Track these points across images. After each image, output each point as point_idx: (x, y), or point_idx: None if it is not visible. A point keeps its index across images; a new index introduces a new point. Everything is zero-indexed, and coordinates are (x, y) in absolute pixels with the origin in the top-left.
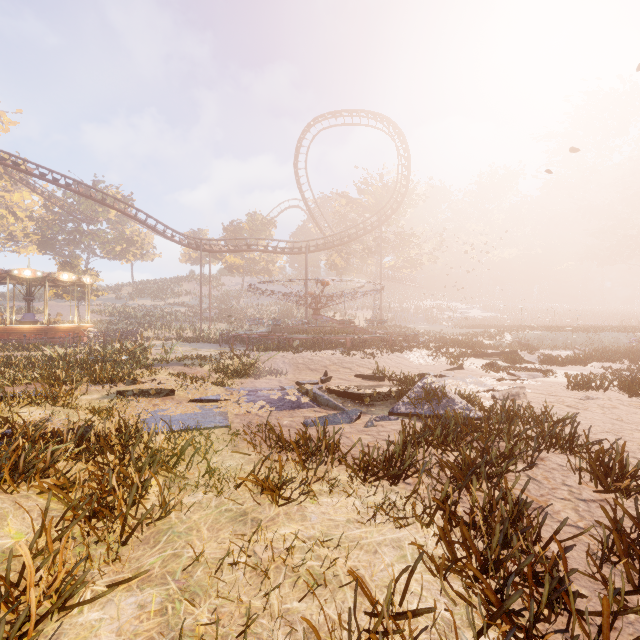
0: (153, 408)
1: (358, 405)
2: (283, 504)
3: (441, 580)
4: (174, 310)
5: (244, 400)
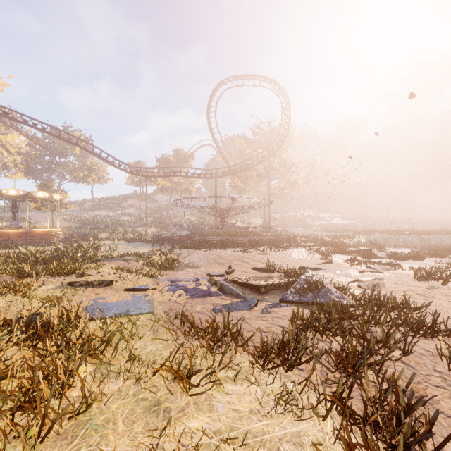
0: (95, 296)
1: (255, 293)
2: (192, 394)
3: None
4: (121, 218)
5: (166, 289)
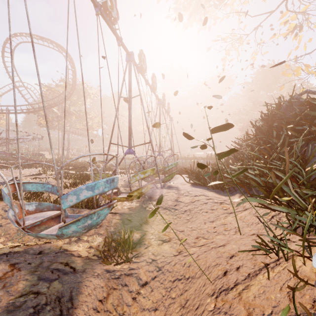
0: None
1: None
2: None
3: None
4: None
5: None
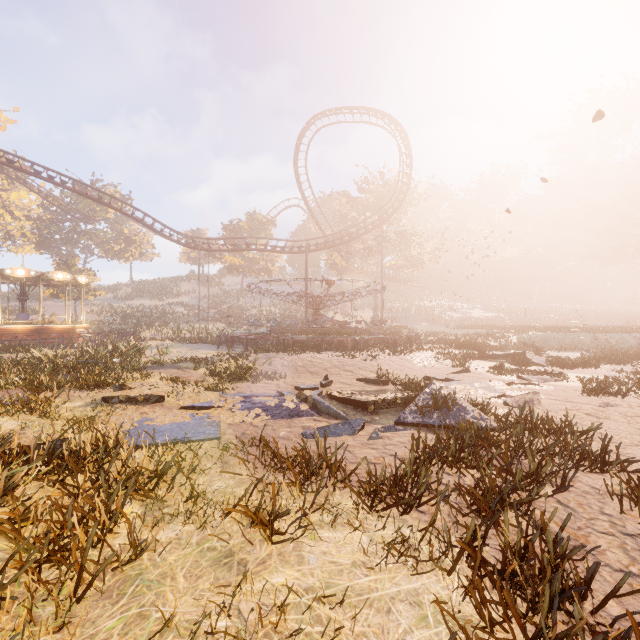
0: (140, 416)
1: (361, 413)
2: (276, 542)
3: None
4: (173, 310)
5: (238, 407)
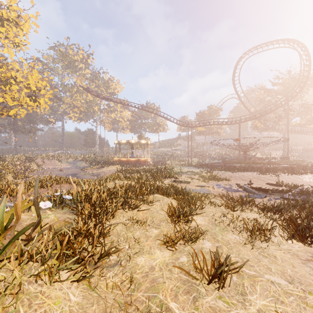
0: (185, 186)
1: (265, 193)
2: (235, 211)
3: (282, 227)
4: (175, 152)
5: (215, 187)
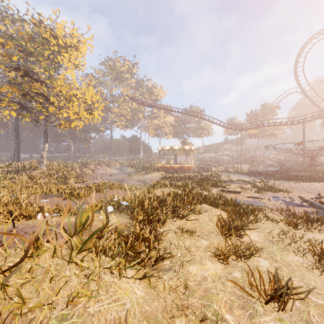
0: (234, 197)
1: None
2: (298, 229)
3: None
4: (222, 158)
5: (271, 199)
